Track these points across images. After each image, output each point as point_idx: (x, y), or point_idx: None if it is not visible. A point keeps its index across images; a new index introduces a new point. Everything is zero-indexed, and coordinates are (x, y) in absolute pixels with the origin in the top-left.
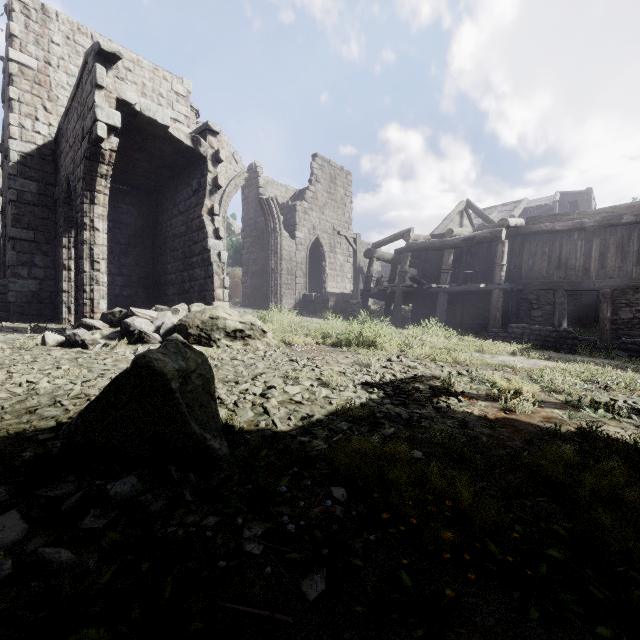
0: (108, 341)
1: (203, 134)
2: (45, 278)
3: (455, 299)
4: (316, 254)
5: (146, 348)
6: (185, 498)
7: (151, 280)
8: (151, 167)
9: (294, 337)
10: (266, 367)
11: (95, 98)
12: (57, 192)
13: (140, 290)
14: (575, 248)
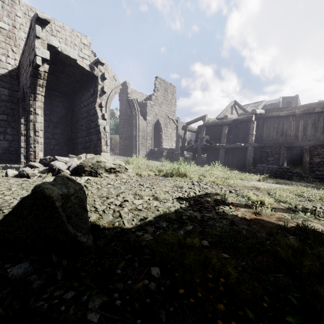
0: (41, 174)
1: (96, 64)
2: (13, 140)
3: (228, 151)
4: (157, 128)
5: None
6: (56, 277)
7: (70, 141)
8: (69, 82)
9: (143, 171)
10: (125, 188)
11: (35, 43)
12: (19, 95)
13: (64, 146)
14: (290, 125)
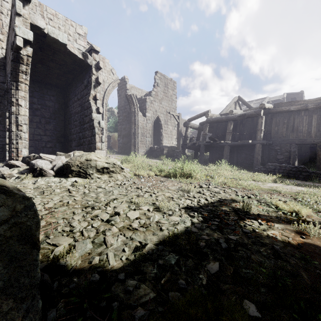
0: (20, 175)
1: (90, 52)
2: None
3: (233, 149)
4: (157, 125)
5: (43, 180)
6: None
7: (63, 138)
8: (61, 72)
9: (142, 171)
10: (119, 194)
11: (15, 21)
12: (5, 86)
13: (57, 144)
14: (302, 120)
